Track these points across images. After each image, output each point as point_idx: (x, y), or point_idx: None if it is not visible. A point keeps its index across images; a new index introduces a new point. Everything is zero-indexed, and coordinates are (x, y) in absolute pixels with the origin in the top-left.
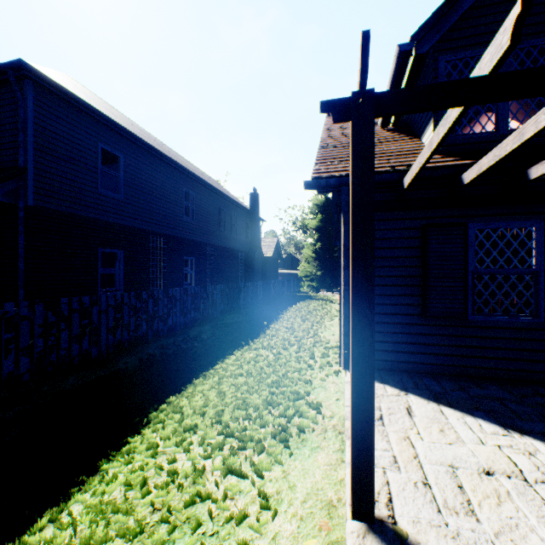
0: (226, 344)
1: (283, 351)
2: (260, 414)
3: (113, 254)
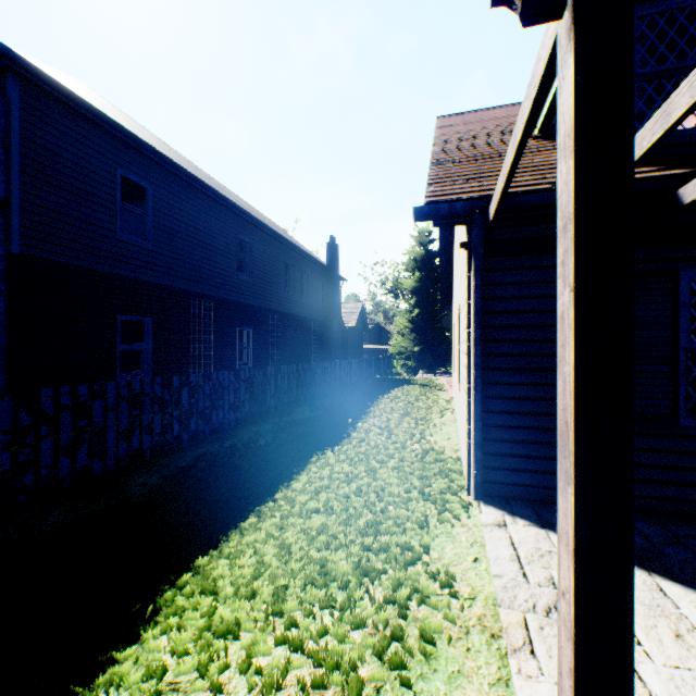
0: (293, 455)
1: (378, 466)
2: (350, 596)
3: (139, 323)
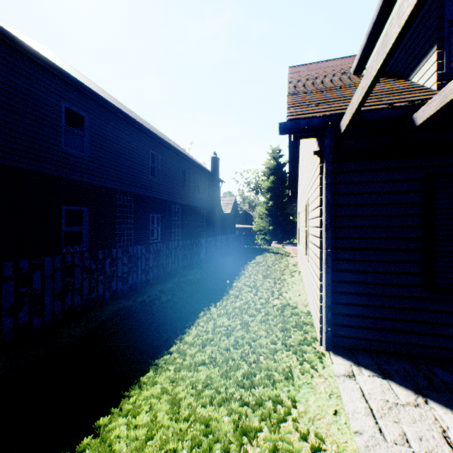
0: (186, 310)
1: (249, 319)
2: None
3: (79, 211)
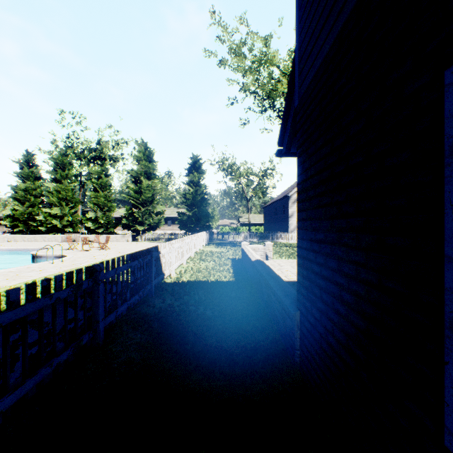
0: None
1: None
2: None
3: None
